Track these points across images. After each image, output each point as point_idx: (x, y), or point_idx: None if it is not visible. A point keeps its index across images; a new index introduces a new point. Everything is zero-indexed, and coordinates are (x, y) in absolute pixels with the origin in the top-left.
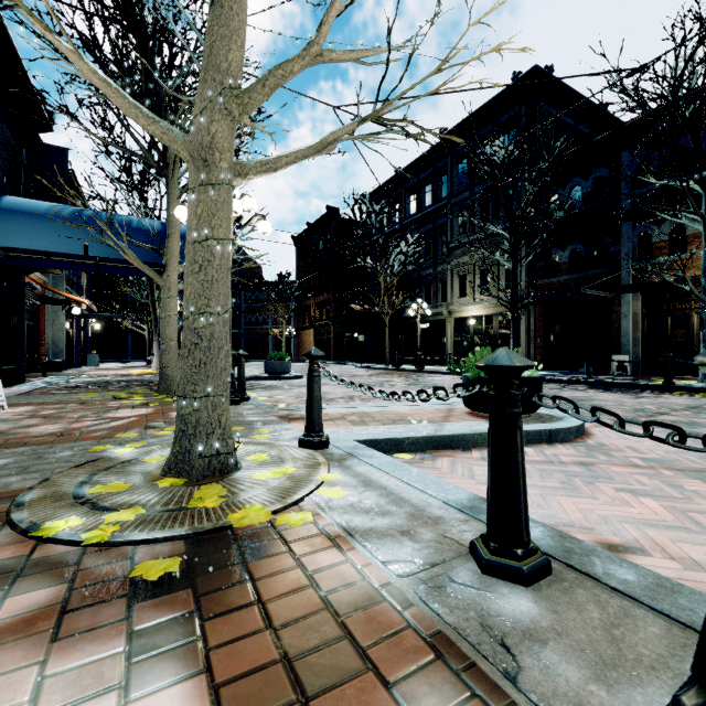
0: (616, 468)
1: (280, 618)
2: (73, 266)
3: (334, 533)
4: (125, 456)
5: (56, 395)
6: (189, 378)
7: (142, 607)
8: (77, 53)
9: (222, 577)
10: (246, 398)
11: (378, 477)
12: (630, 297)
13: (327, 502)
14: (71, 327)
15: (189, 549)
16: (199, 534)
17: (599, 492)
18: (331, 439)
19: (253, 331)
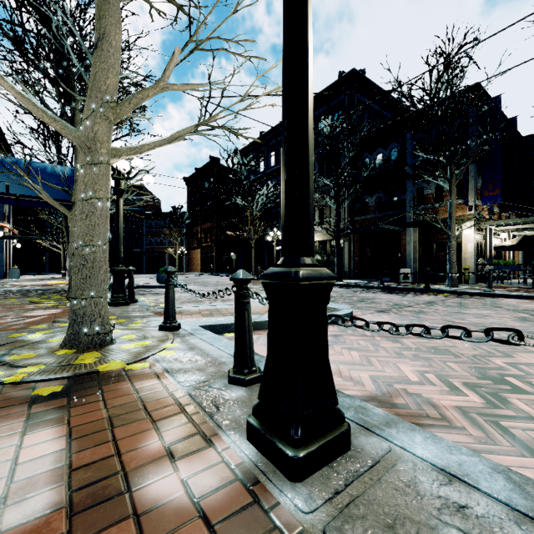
0: (352, 337)
1: (113, 406)
2: None
3: (160, 372)
4: (35, 339)
5: None
6: (78, 287)
7: (38, 407)
8: None
9: (87, 393)
10: (135, 301)
11: (201, 344)
12: (411, 230)
13: (162, 358)
14: None
15: (70, 383)
16: (77, 376)
17: (332, 349)
18: (183, 325)
19: (152, 250)
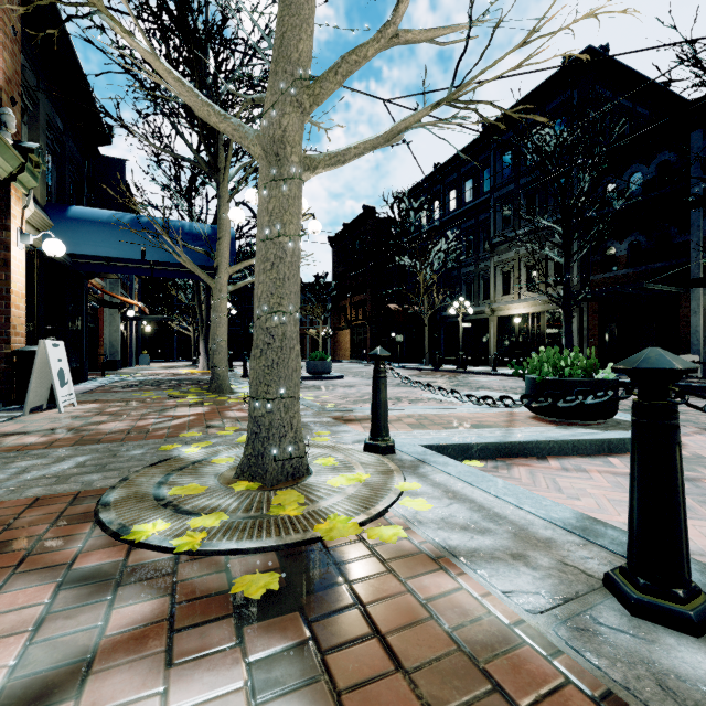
0: None
1: (405, 655)
2: (130, 270)
3: (433, 552)
4: (194, 456)
5: (117, 393)
6: (261, 379)
7: (250, 629)
8: (154, 54)
9: (325, 598)
10: None
11: (461, 487)
12: (701, 291)
13: (414, 515)
14: (125, 328)
15: (281, 563)
16: (288, 546)
17: None
18: (395, 443)
19: None
